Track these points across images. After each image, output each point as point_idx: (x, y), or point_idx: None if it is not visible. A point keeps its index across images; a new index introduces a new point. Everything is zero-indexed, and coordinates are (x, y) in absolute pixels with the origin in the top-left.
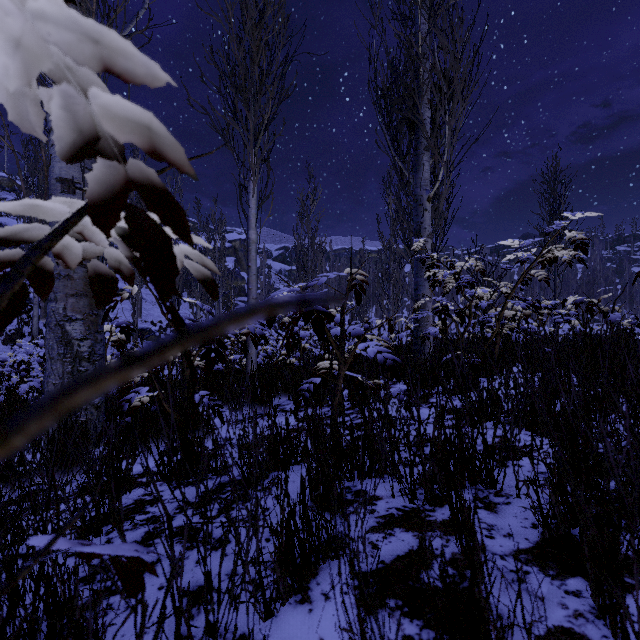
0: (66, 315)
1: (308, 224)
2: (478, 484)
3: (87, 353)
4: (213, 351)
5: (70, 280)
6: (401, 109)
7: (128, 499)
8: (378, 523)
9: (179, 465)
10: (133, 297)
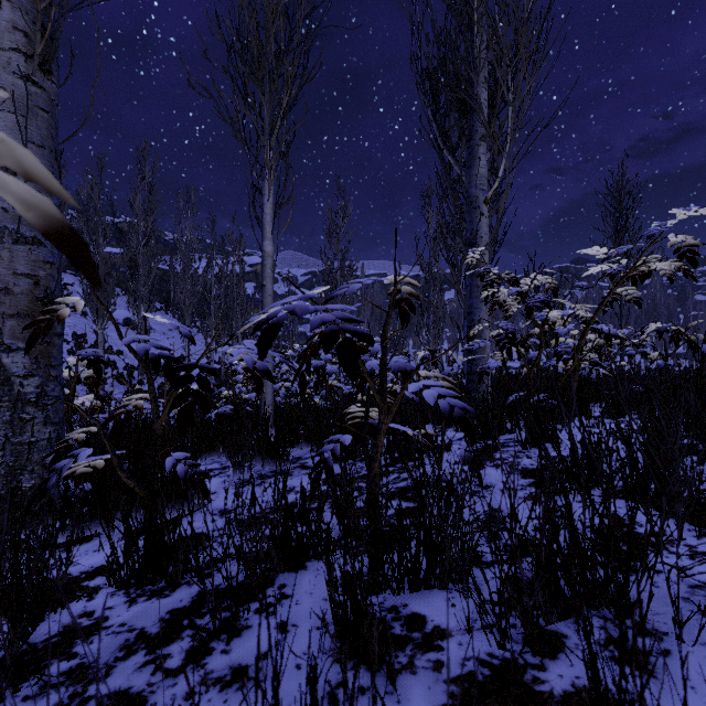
0: (2, 343)
1: (337, 244)
2: (602, 608)
3: (34, 395)
4: (191, 394)
5: (8, 295)
6: (451, 90)
7: (54, 624)
8: (451, 697)
9: (141, 564)
10: (138, 327)
